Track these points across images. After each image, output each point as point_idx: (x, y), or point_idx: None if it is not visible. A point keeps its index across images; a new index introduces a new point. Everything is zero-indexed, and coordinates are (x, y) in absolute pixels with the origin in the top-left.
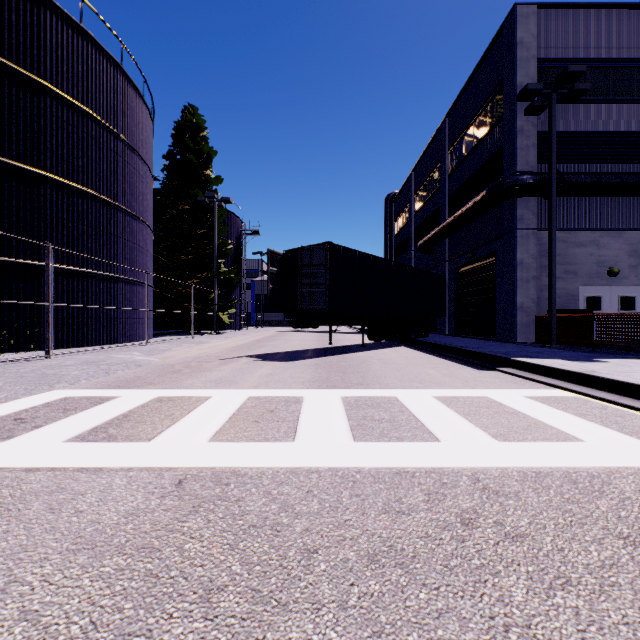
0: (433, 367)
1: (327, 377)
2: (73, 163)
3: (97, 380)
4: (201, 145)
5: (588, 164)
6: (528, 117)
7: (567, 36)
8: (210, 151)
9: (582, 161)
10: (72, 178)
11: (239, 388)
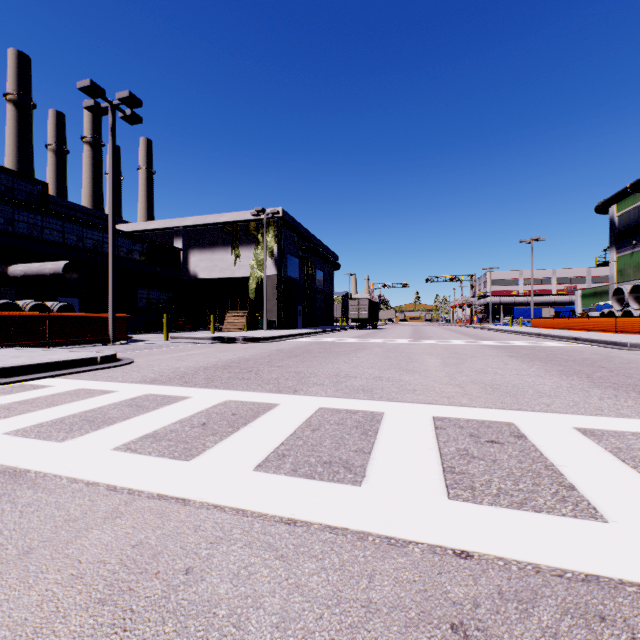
0: None
1: None
2: None
3: None
4: None
5: None
6: None
7: None
8: None
9: None
10: None
11: (172, 503)
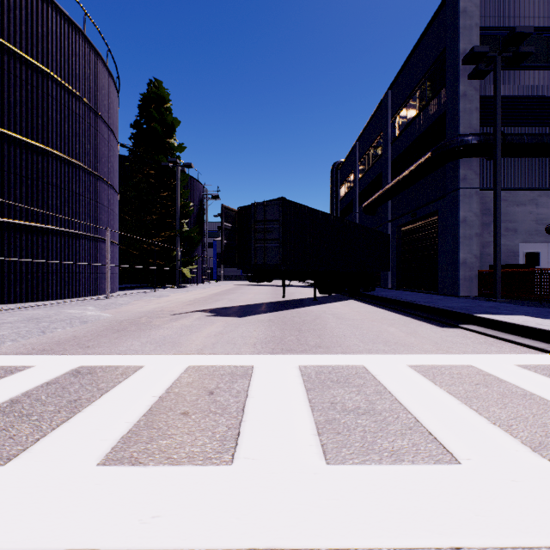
0: (391, 323)
1: (281, 337)
2: (32, 121)
3: (26, 341)
4: (165, 115)
5: (527, 127)
6: (471, 82)
7: (507, 6)
8: (173, 121)
9: (522, 124)
10: (31, 136)
11: (180, 353)
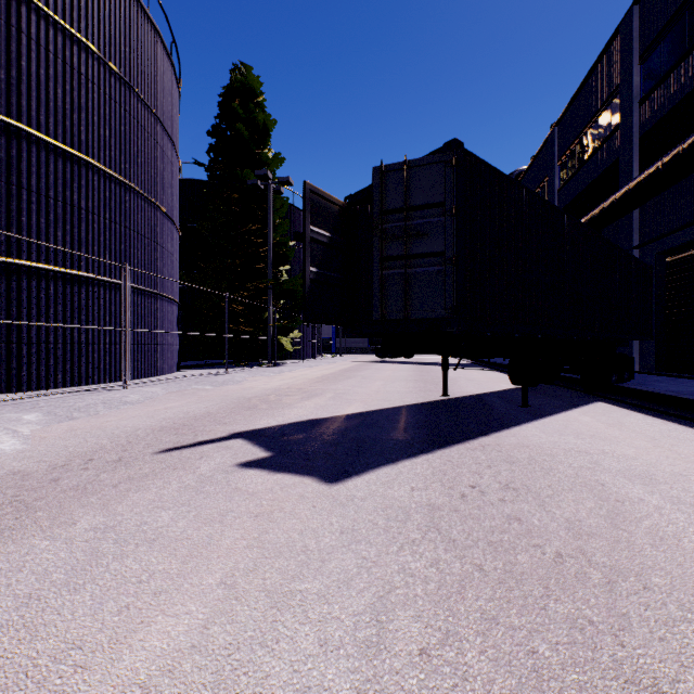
0: None
1: None
2: None
3: None
4: (254, 113)
5: None
6: None
7: None
8: (267, 121)
9: None
10: None
11: None
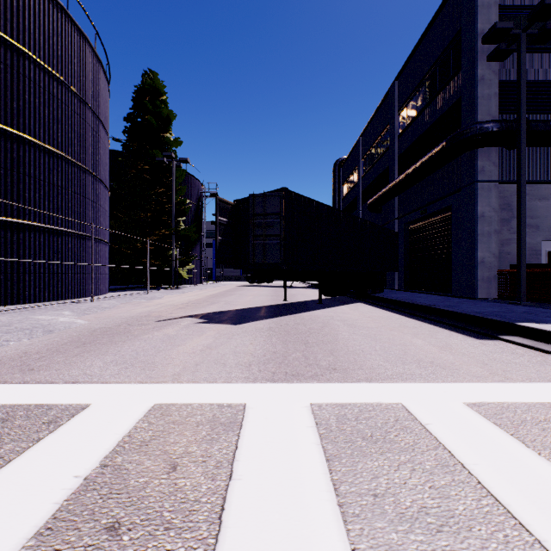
0: (414, 333)
1: (284, 353)
2: (6, 105)
3: None
4: (160, 108)
5: (550, 115)
6: (489, 65)
7: None
8: (169, 114)
9: (544, 111)
10: (4, 121)
11: (149, 380)
